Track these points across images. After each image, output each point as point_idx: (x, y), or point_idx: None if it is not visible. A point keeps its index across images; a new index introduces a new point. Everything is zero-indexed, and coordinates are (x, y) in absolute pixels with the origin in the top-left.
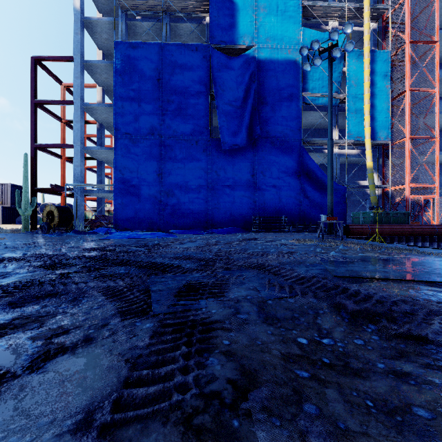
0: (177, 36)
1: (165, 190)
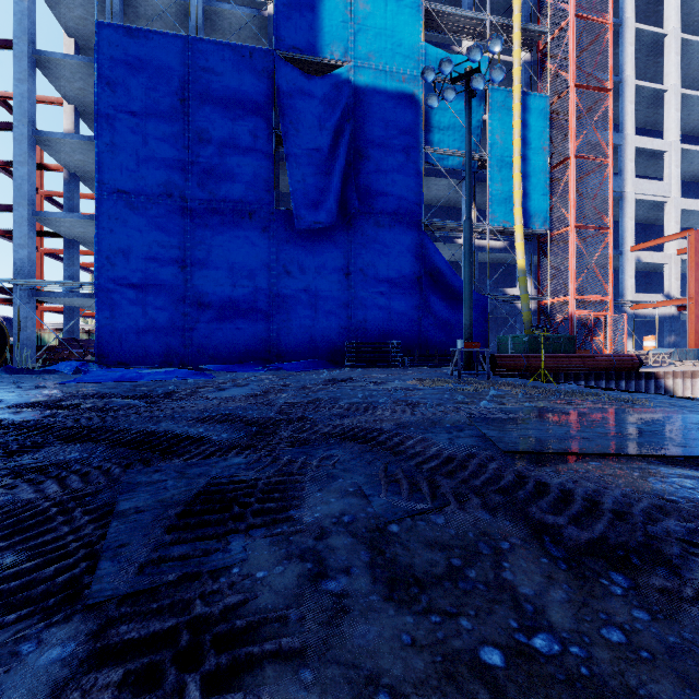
0: (217, 30)
1: (194, 295)
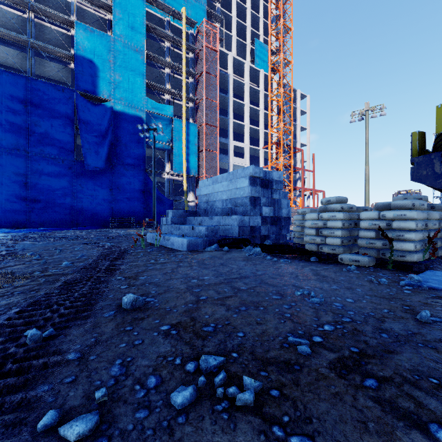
0: (41, 65)
1: (32, 196)
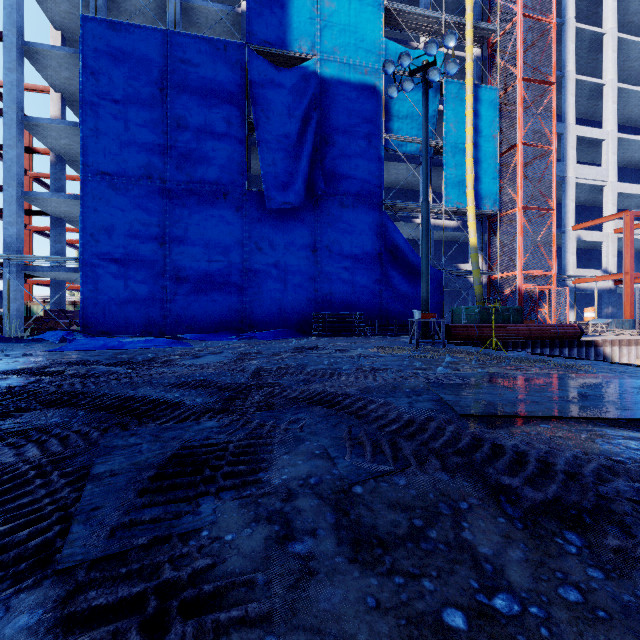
0: (193, 25)
1: (172, 269)
